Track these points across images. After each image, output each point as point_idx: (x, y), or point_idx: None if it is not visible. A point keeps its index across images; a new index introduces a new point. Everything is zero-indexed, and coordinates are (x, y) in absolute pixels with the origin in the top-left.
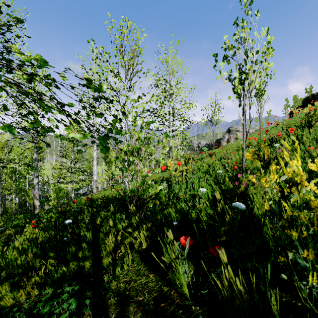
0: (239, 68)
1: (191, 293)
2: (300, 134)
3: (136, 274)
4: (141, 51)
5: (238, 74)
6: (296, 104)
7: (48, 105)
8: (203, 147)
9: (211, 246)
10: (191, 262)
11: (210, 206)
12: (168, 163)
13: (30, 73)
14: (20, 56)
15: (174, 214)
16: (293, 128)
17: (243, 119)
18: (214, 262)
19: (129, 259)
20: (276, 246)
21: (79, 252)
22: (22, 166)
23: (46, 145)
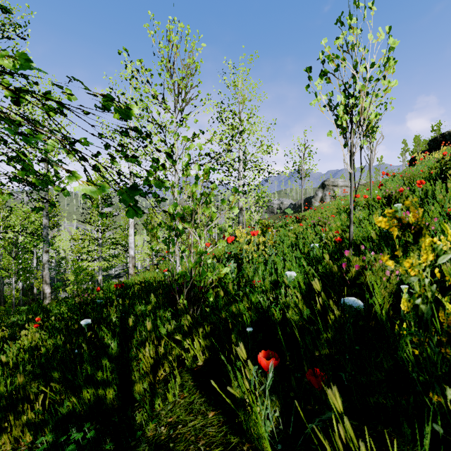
0: (345, 90)
1: (276, 450)
2: (431, 190)
3: (187, 410)
4: (198, 67)
5: (343, 98)
6: (419, 148)
7: (32, 134)
8: (287, 209)
9: (309, 371)
10: (275, 395)
11: (302, 300)
12: (238, 232)
13: (15, 88)
14: (1, 62)
15: (246, 313)
16: (423, 181)
17: (350, 165)
18: (314, 396)
19: (177, 385)
20: (420, 374)
21: (98, 373)
22: (23, 236)
23: (49, 205)
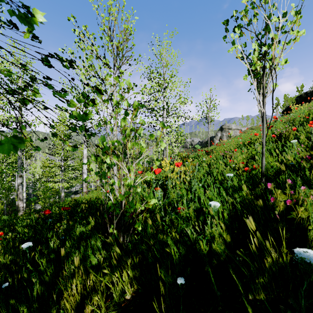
0: (257, 40)
1: None
2: None
3: None
4: (131, 31)
5: (256, 47)
6: (287, 103)
7: None
8: (196, 145)
9: None
10: None
11: (226, 230)
12: (163, 163)
13: None
14: None
15: (174, 248)
16: None
17: (262, 106)
18: None
19: None
20: None
21: None
22: None
23: None
